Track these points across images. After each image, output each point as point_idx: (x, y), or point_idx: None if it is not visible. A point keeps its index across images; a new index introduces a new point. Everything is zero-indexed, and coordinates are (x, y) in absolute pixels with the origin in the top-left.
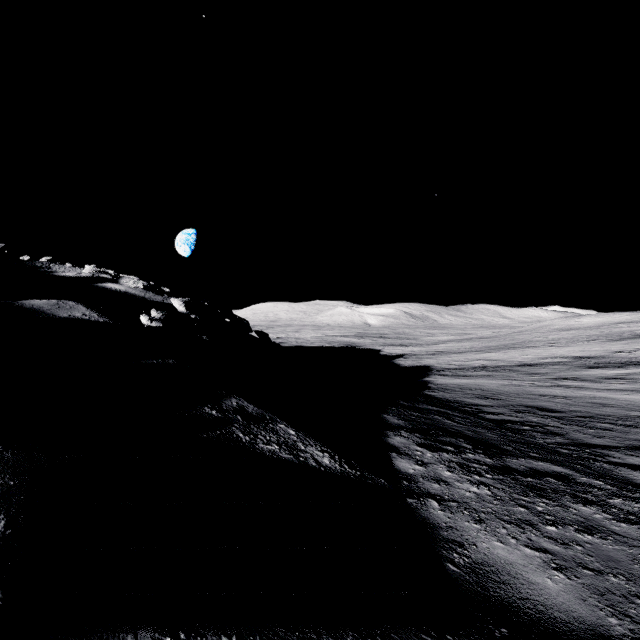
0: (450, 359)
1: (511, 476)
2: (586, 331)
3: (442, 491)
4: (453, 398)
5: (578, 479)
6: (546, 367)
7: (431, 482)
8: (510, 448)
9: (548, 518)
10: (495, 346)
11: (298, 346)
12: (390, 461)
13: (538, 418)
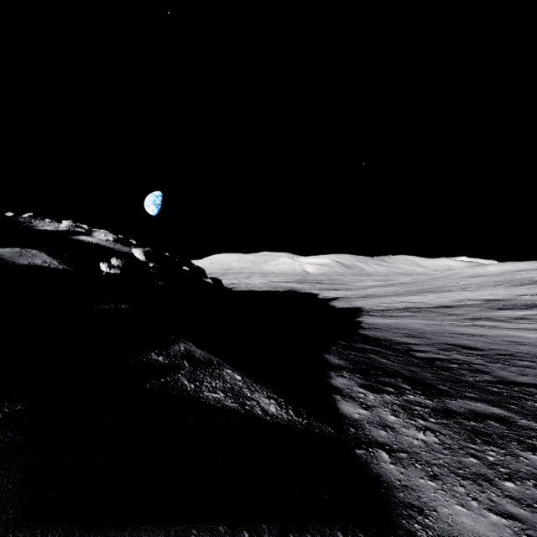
0: (377, 301)
1: (454, 420)
2: (492, 278)
3: (390, 439)
4: (384, 337)
5: (518, 422)
6: (461, 309)
7: (377, 428)
8: (446, 388)
9: (503, 471)
10: (415, 290)
11: (248, 290)
12: (335, 405)
13: (463, 356)
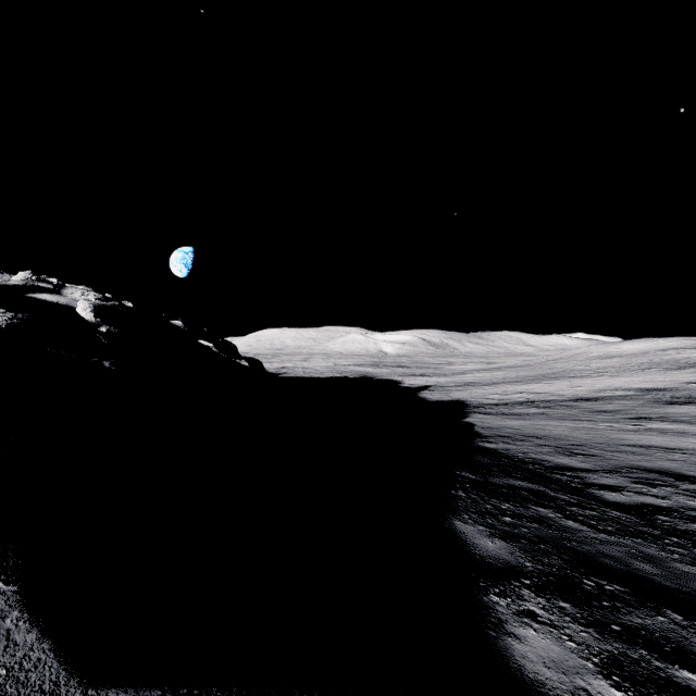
0: (485, 392)
1: None
2: (632, 359)
3: None
4: (525, 454)
5: None
6: (612, 402)
7: None
8: None
9: None
10: (533, 376)
11: (305, 377)
12: None
13: (695, 499)
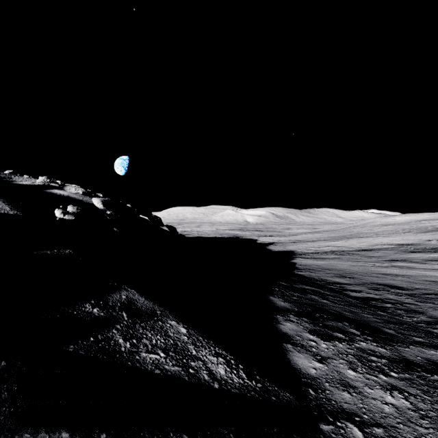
0: (307, 246)
1: (416, 373)
2: (400, 226)
3: (357, 405)
4: (318, 277)
5: None
6: (379, 252)
7: (339, 389)
8: (392, 331)
9: None
10: (337, 236)
11: (199, 237)
12: (288, 357)
13: (394, 295)
